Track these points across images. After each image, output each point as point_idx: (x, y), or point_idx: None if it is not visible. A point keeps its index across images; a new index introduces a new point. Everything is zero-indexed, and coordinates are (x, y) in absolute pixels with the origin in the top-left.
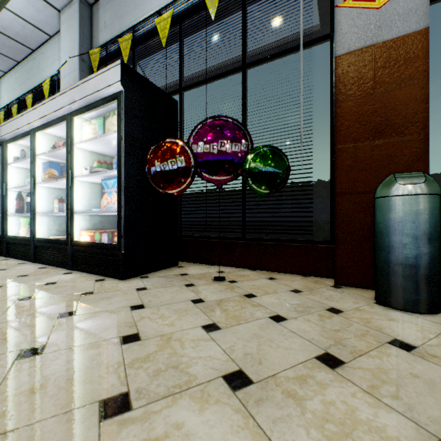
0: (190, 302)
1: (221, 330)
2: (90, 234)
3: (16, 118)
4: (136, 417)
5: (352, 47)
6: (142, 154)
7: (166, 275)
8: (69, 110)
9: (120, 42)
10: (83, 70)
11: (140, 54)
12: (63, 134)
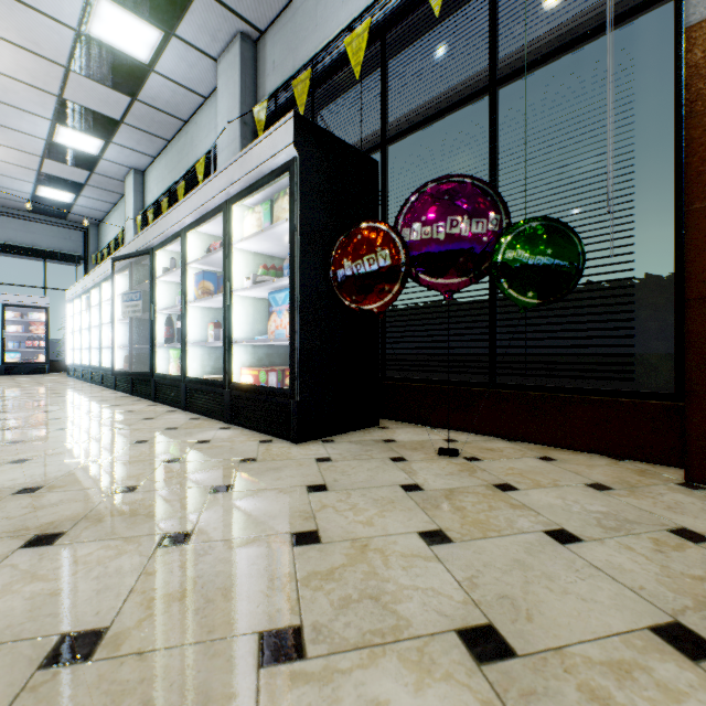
0: (399, 489)
1: (453, 544)
2: (253, 373)
3: (165, 216)
4: (312, 674)
5: None
6: (325, 250)
7: (360, 440)
8: (227, 196)
9: (294, 86)
10: (244, 138)
11: (322, 99)
12: (219, 232)
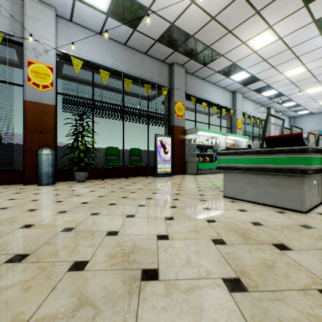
0: None
1: None
2: None
3: None
4: None
5: (31, 100)
6: None
7: None
8: None
9: None
10: None
11: None
12: None
